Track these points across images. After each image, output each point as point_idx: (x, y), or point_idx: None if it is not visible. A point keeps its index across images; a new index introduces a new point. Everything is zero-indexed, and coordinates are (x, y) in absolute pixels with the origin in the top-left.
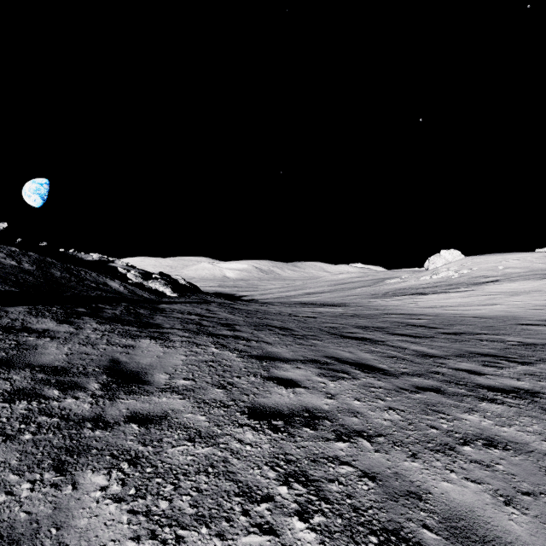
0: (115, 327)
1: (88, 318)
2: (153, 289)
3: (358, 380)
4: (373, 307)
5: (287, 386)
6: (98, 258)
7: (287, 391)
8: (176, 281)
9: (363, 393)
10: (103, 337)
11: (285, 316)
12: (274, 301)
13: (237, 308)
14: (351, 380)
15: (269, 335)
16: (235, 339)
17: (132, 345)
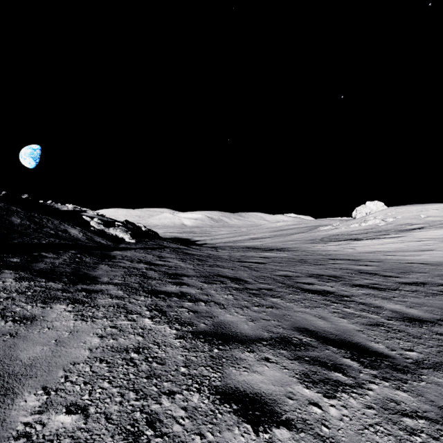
0: (34, 284)
1: (9, 272)
2: (114, 235)
3: (369, 393)
4: (314, 252)
5: (258, 424)
6: (72, 208)
7: (258, 442)
8: (137, 228)
9: (401, 440)
10: (2, 302)
11: (235, 261)
12: (223, 245)
13: (189, 253)
14: (356, 391)
15: (220, 291)
16: (180, 298)
17: (33, 317)
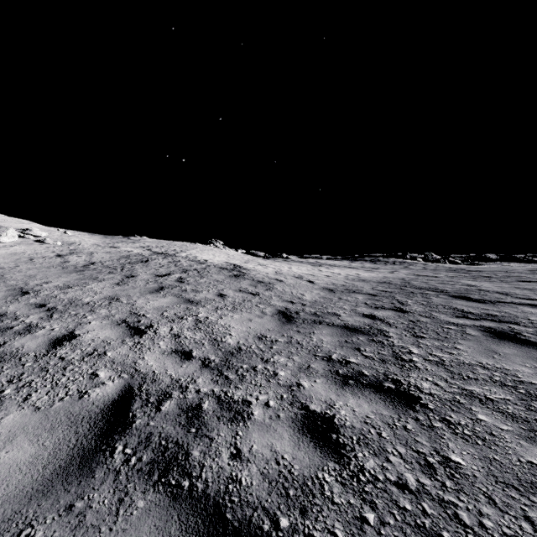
0: None
1: None
2: None
3: None
4: (398, 280)
5: None
6: None
7: None
8: None
9: None
10: None
11: None
12: None
13: None
14: None
15: None
16: None
17: None
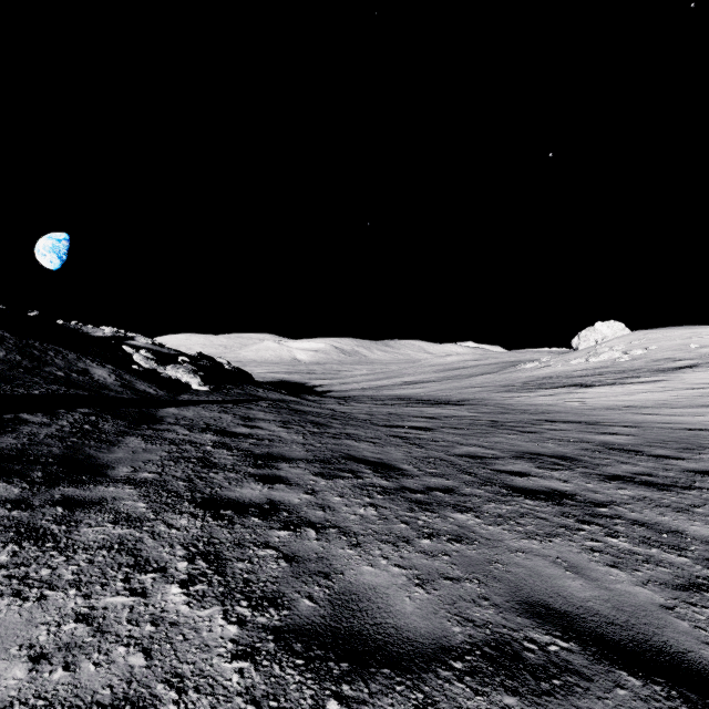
0: None
1: None
2: (173, 379)
3: None
4: (515, 407)
5: None
6: (112, 333)
7: None
8: (215, 367)
9: None
10: None
11: (379, 426)
12: (359, 395)
13: (301, 410)
14: None
15: (351, 497)
16: (265, 520)
17: None
